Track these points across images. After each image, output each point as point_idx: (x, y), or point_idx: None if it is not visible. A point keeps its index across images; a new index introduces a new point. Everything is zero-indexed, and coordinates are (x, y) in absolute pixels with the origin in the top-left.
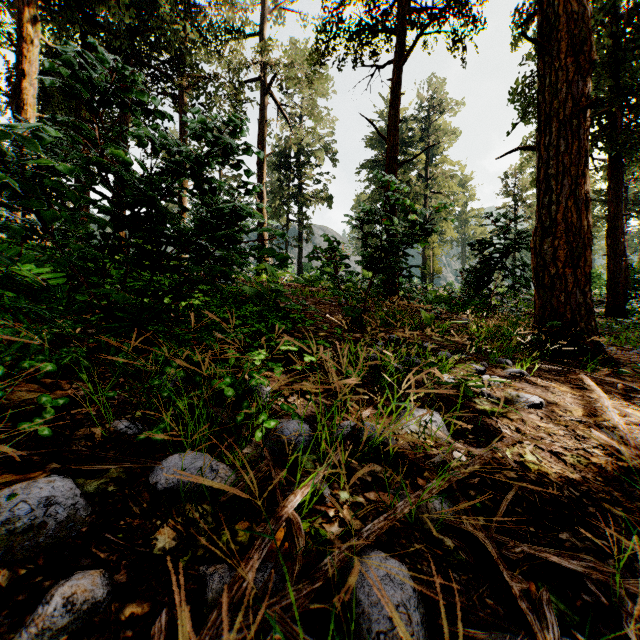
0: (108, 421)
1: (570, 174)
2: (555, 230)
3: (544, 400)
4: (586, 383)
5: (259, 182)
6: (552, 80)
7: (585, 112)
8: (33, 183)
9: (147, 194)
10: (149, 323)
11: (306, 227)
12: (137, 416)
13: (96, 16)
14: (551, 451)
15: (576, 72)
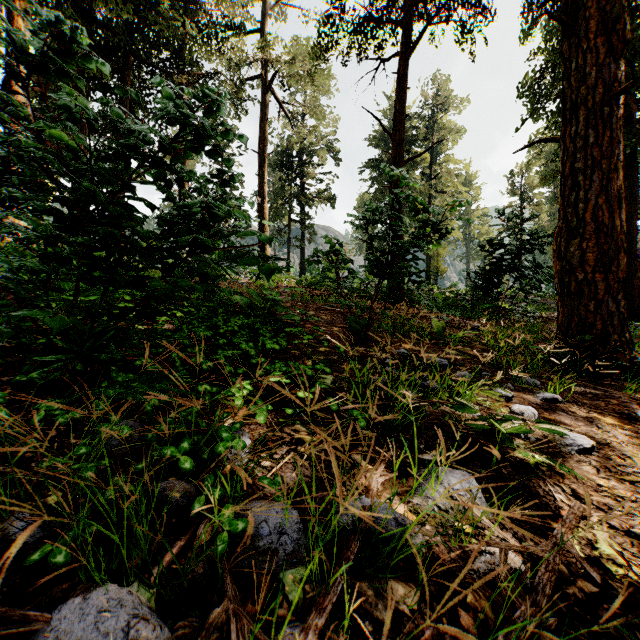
0: (2, 515)
1: (600, 168)
2: (583, 231)
3: (591, 439)
4: (638, 415)
5: (260, 181)
6: (579, 63)
7: (617, 98)
8: (1, 180)
9: (84, 186)
10: (103, 350)
11: (308, 227)
12: (52, 501)
13: (95, 13)
14: (629, 533)
15: (607, 54)
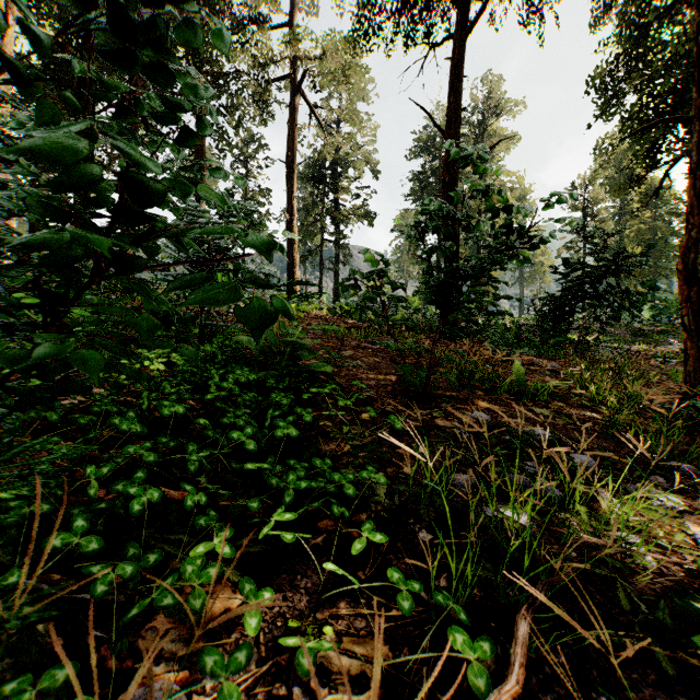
0: None
1: None
2: None
3: None
4: None
5: (289, 196)
6: None
7: None
8: None
9: None
10: None
11: (343, 248)
12: None
13: None
14: None
15: None
